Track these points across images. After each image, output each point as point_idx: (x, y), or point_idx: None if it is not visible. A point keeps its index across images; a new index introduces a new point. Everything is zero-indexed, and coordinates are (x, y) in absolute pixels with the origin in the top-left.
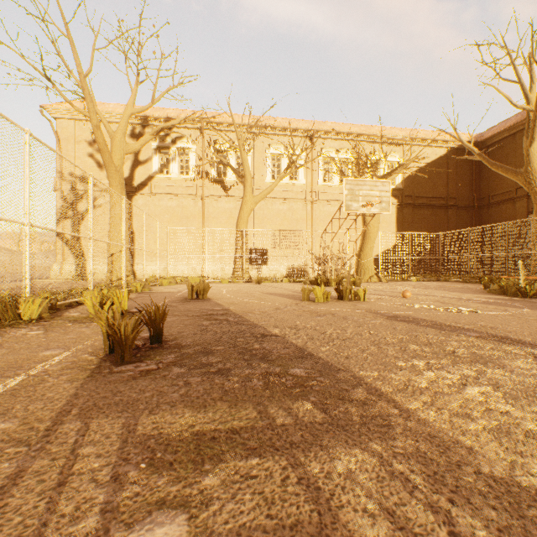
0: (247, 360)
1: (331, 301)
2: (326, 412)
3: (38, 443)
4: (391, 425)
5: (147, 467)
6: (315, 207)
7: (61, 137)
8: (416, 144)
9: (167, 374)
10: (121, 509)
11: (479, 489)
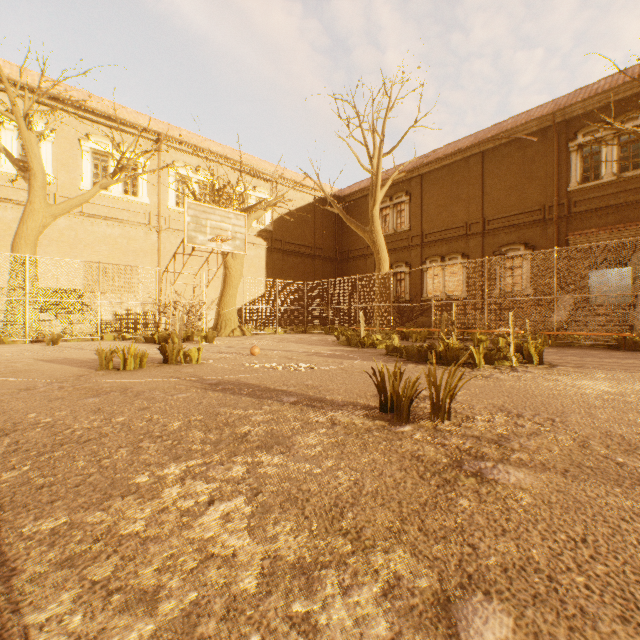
0: None
1: (148, 367)
2: None
3: None
4: None
5: None
6: (164, 238)
7: None
8: (286, 185)
9: None
10: None
11: None
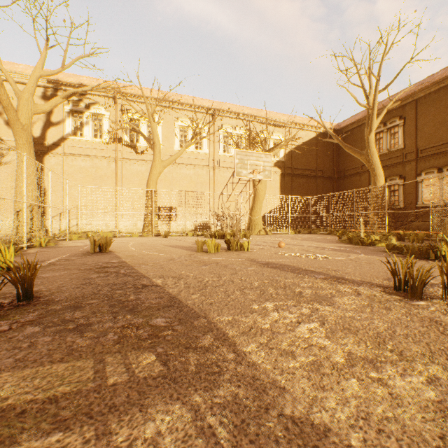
0: (114, 313)
1: (221, 252)
2: (166, 364)
3: None
4: (222, 372)
5: None
6: (216, 173)
7: None
8: (294, 127)
9: (15, 336)
10: None
11: (276, 434)
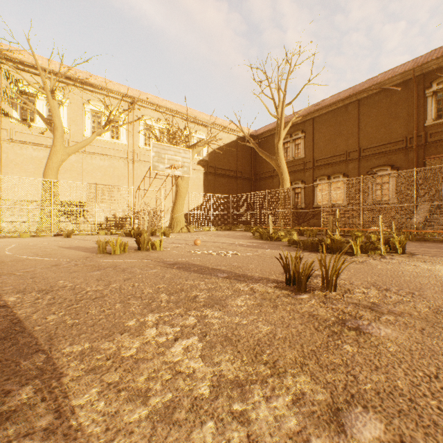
0: None
1: (128, 252)
2: None
3: None
4: None
5: None
6: (136, 167)
7: None
8: (217, 129)
9: None
10: None
11: None
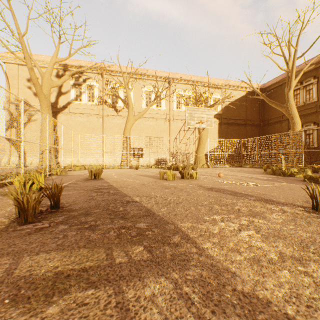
0: (111, 218)
1: (176, 179)
2: (151, 252)
3: None
4: (189, 260)
5: (9, 302)
6: (171, 123)
7: (9, 75)
8: (229, 88)
9: (54, 230)
10: None
11: (232, 302)
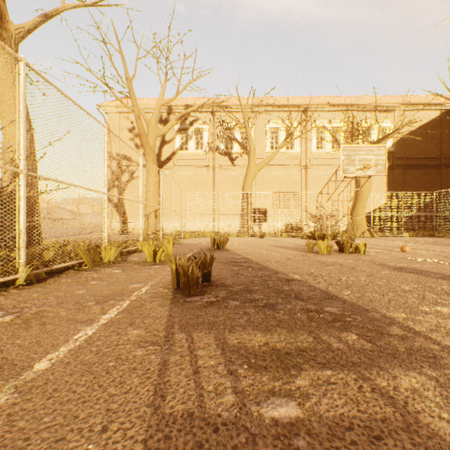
0: (284, 298)
1: (333, 253)
2: (372, 342)
3: (165, 345)
4: (436, 357)
5: (249, 368)
6: (308, 172)
7: (111, 126)
8: (407, 109)
9: (227, 305)
10: (246, 392)
11: None
